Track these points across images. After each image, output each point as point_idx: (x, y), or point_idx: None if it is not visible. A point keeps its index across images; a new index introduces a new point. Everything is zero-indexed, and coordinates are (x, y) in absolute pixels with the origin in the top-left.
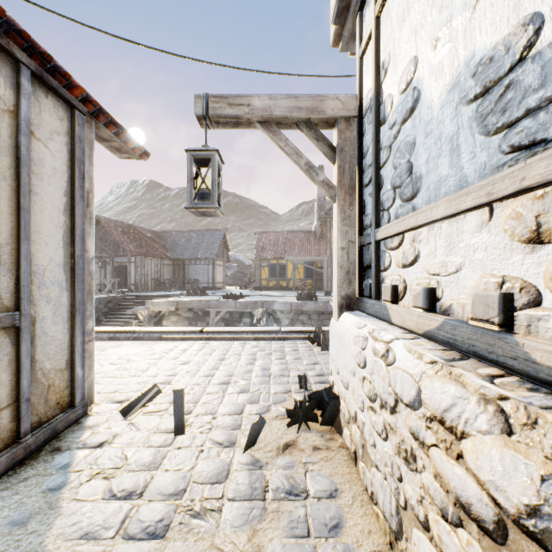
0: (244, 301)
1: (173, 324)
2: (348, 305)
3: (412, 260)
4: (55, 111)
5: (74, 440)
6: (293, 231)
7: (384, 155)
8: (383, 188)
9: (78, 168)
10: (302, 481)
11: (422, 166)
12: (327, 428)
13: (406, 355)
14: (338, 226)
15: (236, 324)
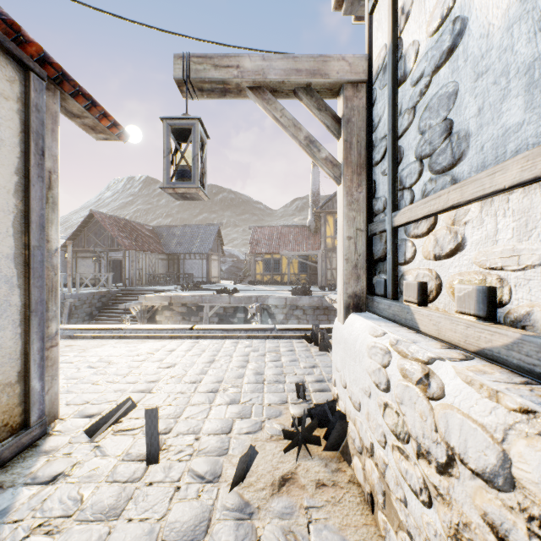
0: (238, 296)
1: (167, 319)
2: (356, 305)
3: (452, 250)
4: (2, 70)
5: (23, 471)
6: (288, 226)
7: (404, 121)
8: (403, 161)
9: (35, 142)
10: (304, 539)
11: (469, 120)
12: (331, 453)
13: (465, 389)
14: (344, 211)
15: (230, 319)
